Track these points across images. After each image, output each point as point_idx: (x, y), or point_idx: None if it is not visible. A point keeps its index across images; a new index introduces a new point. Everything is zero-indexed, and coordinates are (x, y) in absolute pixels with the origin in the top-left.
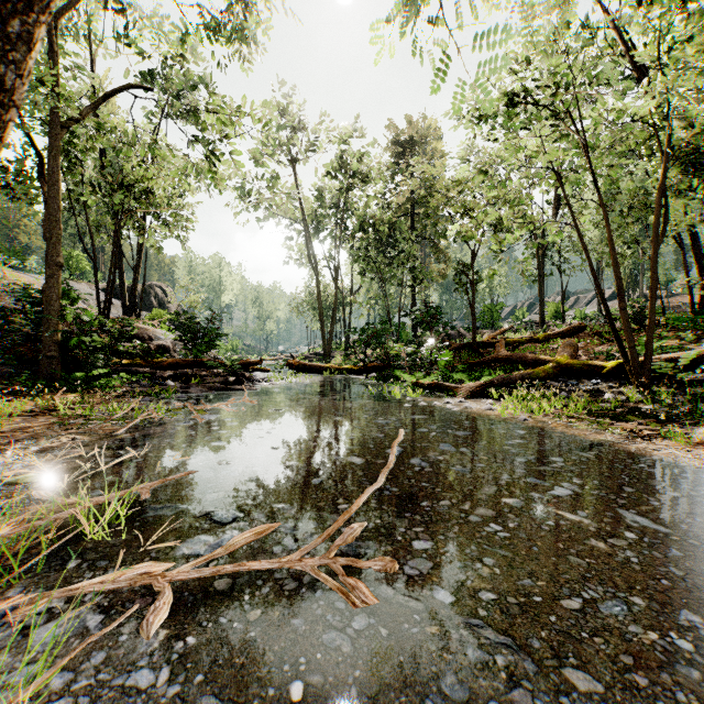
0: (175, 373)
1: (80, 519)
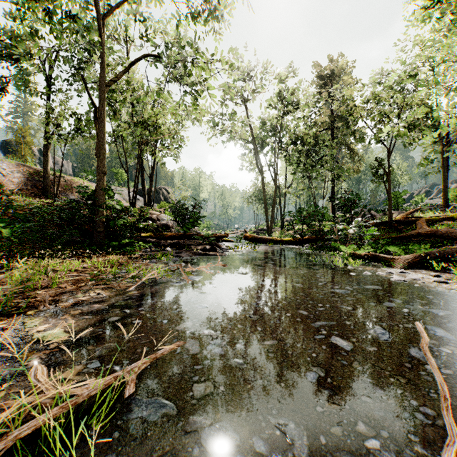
0: (172, 242)
1: None
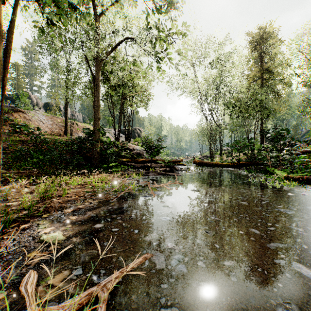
0: (143, 165)
1: None
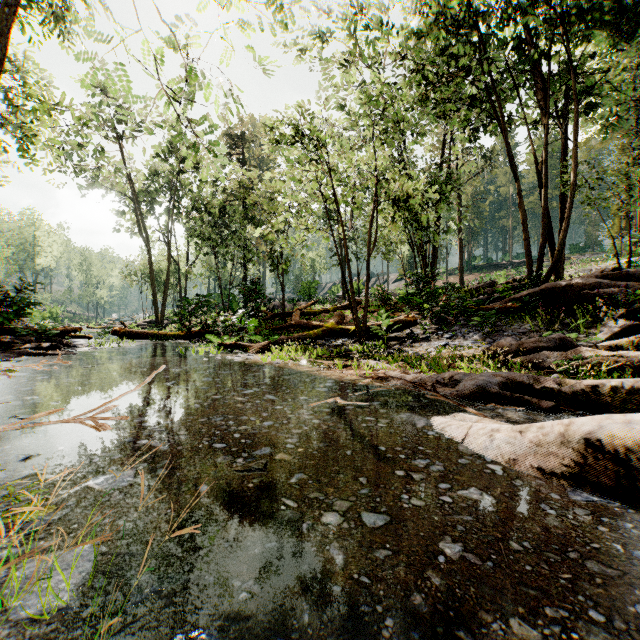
0: None
1: None
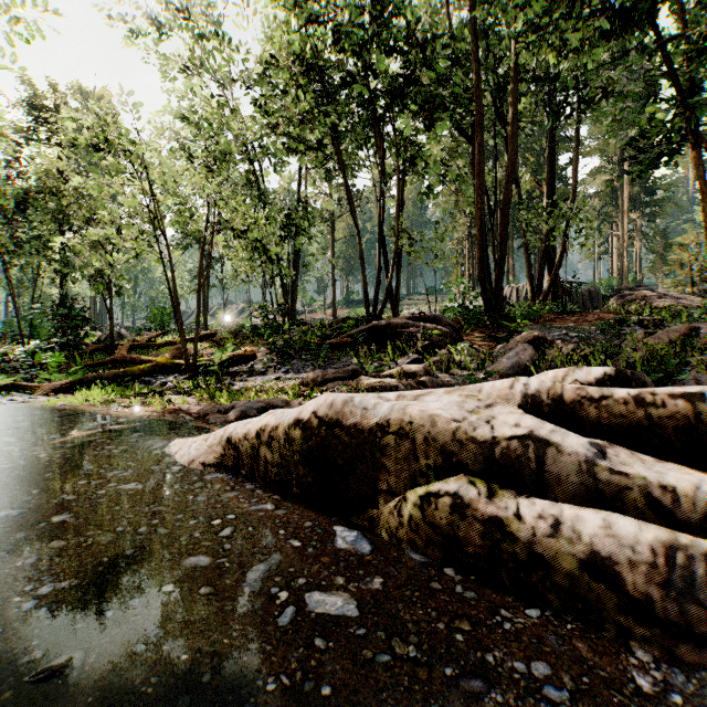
0: None
1: None
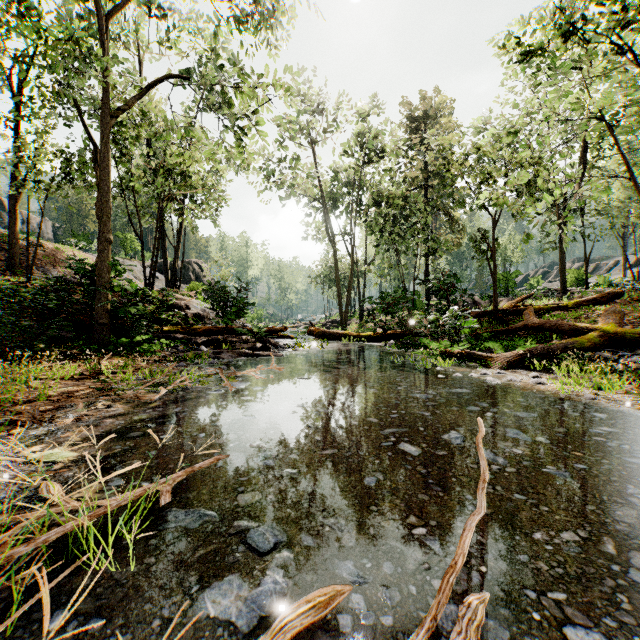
0: (208, 339)
1: (43, 591)
